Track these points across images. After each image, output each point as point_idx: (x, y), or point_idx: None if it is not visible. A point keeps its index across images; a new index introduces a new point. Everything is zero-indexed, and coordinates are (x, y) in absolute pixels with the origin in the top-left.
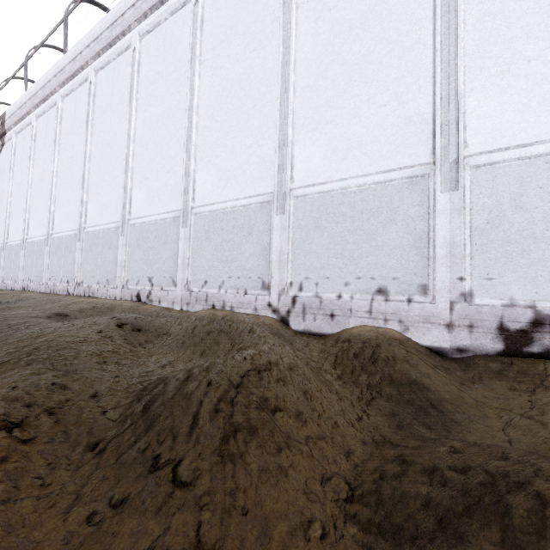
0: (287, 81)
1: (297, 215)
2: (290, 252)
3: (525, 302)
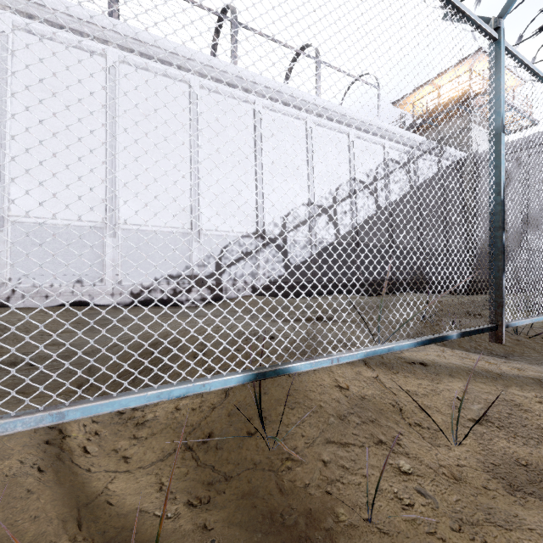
0: (3, 139)
1: (16, 234)
2: (8, 258)
3: (140, 283)
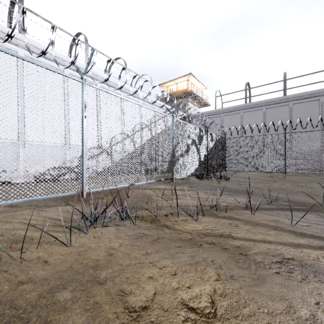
0: None
1: None
2: None
3: (38, 171)
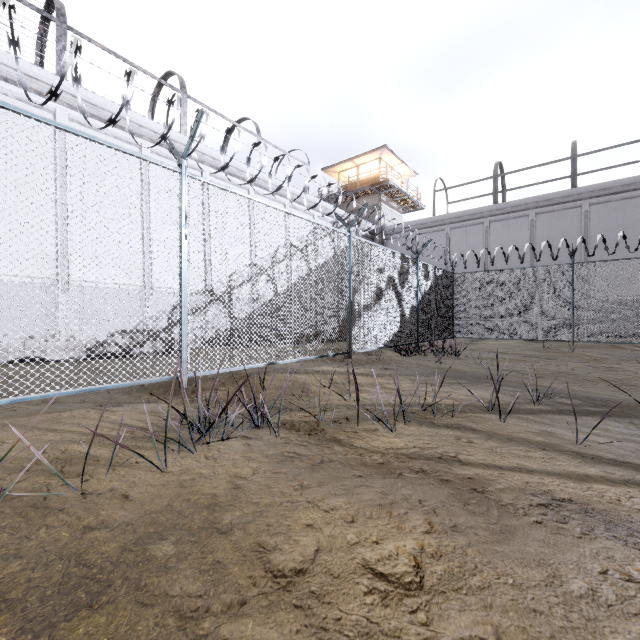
0: None
1: None
2: None
3: (94, 338)
